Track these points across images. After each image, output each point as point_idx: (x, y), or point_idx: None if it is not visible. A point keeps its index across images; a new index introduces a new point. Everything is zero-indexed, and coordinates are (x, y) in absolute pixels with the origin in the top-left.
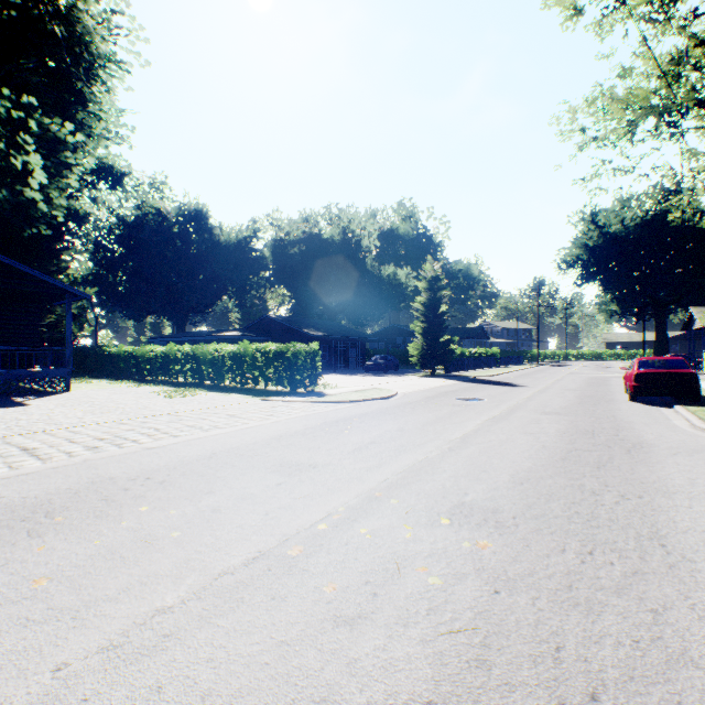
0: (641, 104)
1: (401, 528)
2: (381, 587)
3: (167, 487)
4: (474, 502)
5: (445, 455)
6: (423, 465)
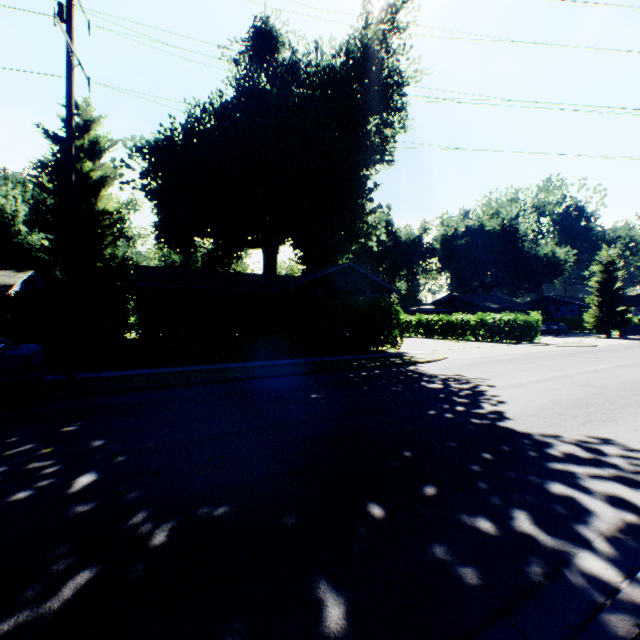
0: None
1: None
2: None
3: (560, 358)
4: None
5: None
6: None
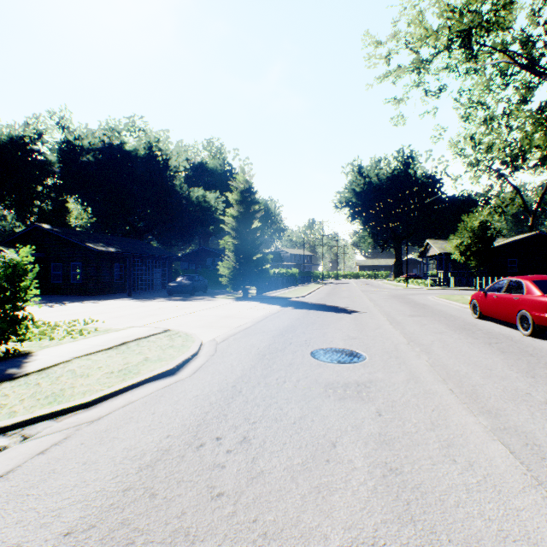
0: (457, 20)
1: None
2: None
3: None
4: None
5: None
6: None
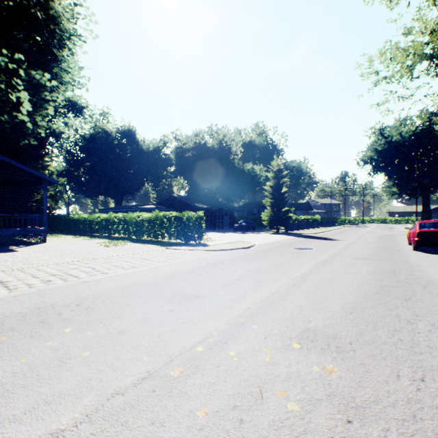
0: (418, 52)
1: (261, 351)
2: (247, 413)
3: (90, 312)
4: (317, 329)
5: (291, 289)
6: (275, 296)
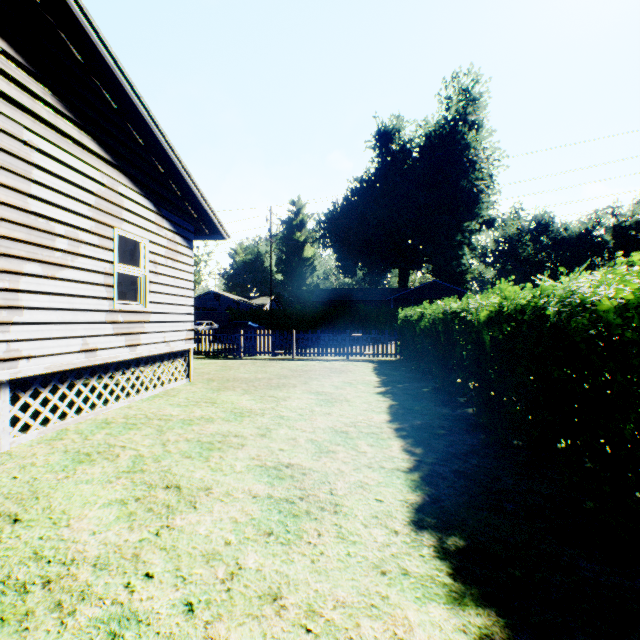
0: None
1: None
2: None
3: None
4: None
5: None
6: None
